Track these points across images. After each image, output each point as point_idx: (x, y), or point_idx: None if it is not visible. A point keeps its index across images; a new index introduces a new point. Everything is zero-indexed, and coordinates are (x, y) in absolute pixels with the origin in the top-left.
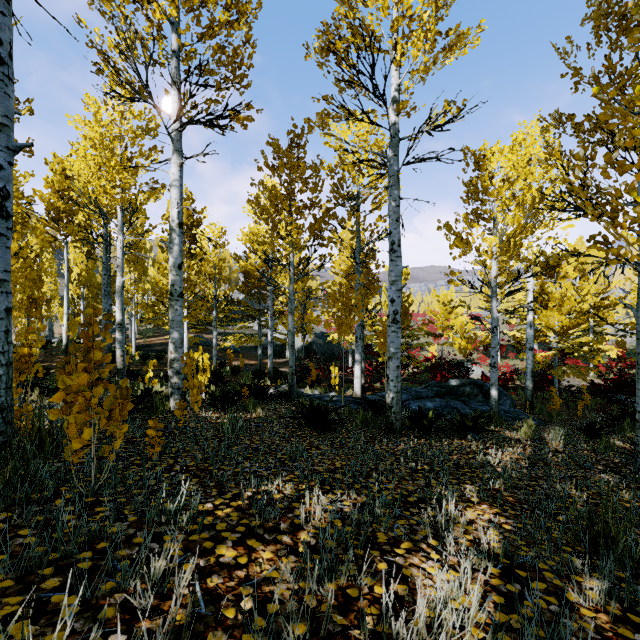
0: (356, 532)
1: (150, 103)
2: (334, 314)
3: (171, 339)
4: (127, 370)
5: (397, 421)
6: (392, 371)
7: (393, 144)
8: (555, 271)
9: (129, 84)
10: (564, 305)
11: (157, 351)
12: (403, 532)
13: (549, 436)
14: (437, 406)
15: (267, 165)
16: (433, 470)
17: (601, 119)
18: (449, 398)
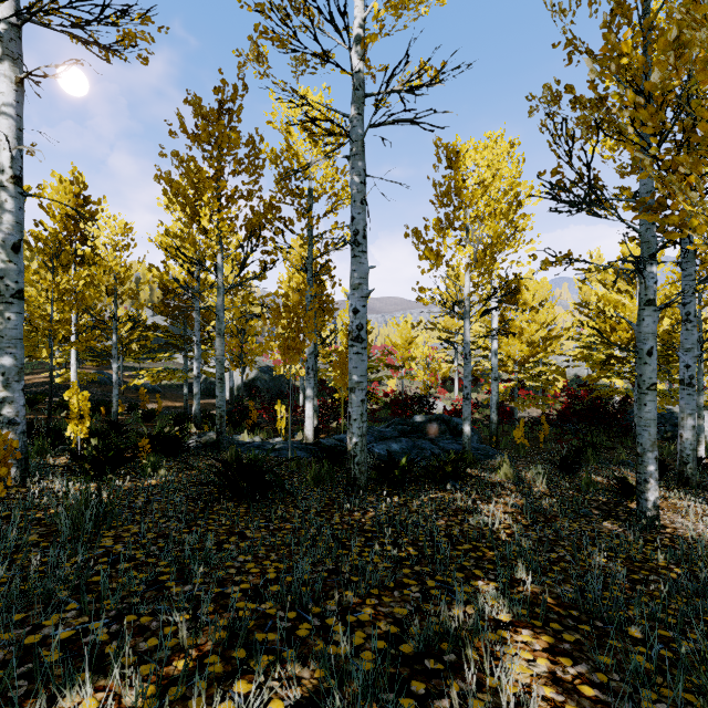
0: None
1: None
2: (278, 335)
3: None
4: None
5: (362, 475)
6: (355, 407)
7: (357, 98)
8: (515, 298)
9: None
10: (524, 333)
11: (35, 393)
12: None
13: (526, 475)
14: (404, 448)
15: (184, 130)
16: (423, 555)
17: None
18: (415, 437)
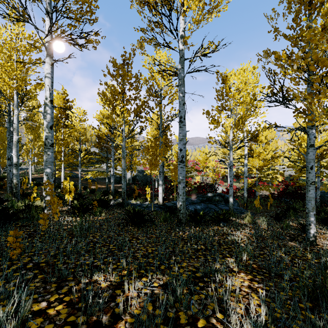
0: (163, 314)
1: (30, 23)
2: (148, 158)
3: (45, 173)
4: (22, 192)
5: (183, 218)
6: (180, 190)
7: (181, 61)
8: (256, 139)
9: (15, 8)
10: (260, 155)
11: None
12: (197, 308)
13: (258, 221)
14: (202, 207)
15: (109, 73)
16: (207, 249)
17: (308, 36)
18: (208, 203)
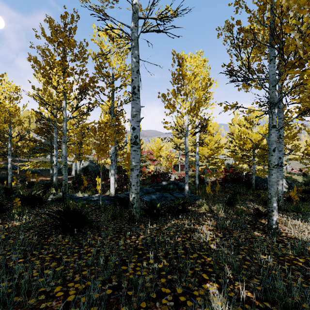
0: None
1: None
2: (95, 143)
3: None
4: None
5: (137, 213)
6: (133, 178)
7: (134, 17)
8: (205, 129)
9: None
10: (209, 145)
11: None
12: None
13: (213, 208)
14: (157, 197)
15: (44, 35)
16: (172, 265)
17: None
18: (163, 192)
